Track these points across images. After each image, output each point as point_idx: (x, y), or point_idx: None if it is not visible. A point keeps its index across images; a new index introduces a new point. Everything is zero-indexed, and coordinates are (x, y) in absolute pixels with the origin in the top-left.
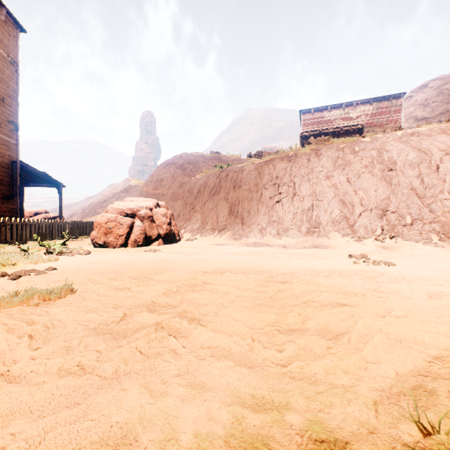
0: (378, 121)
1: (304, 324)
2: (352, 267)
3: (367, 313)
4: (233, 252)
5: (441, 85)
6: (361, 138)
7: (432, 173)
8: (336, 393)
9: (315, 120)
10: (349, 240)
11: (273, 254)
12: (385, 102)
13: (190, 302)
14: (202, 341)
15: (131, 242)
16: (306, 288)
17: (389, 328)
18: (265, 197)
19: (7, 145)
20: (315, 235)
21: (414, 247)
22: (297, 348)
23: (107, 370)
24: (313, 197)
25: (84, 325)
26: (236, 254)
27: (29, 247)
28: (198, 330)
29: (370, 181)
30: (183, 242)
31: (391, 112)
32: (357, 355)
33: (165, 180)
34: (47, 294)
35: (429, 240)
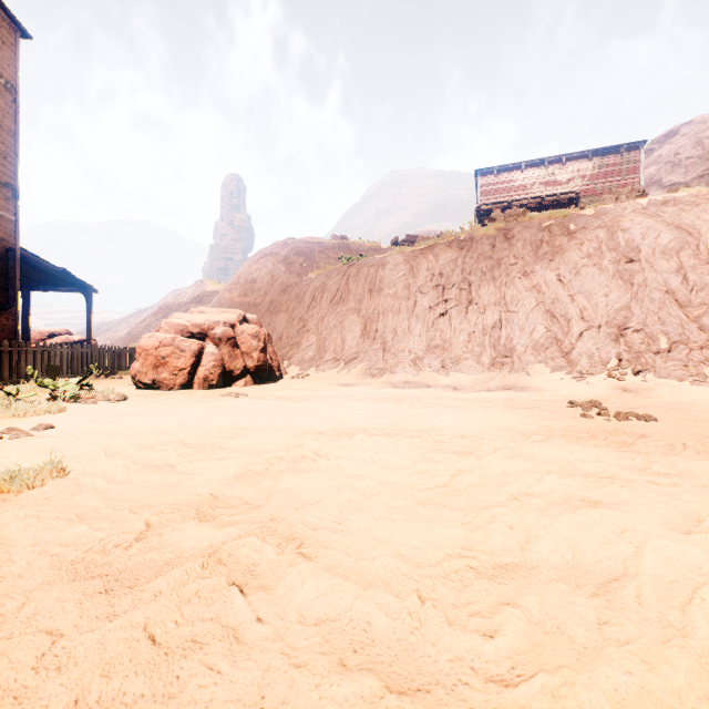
0: (602, 186)
1: (527, 551)
2: (582, 424)
3: (650, 523)
4: (370, 398)
5: (699, 131)
6: (579, 210)
7: (702, 265)
8: None
9: (500, 186)
10: (563, 377)
11: (437, 401)
12: (613, 156)
13: (286, 497)
14: (303, 601)
15: (198, 381)
16: (510, 466)
17: None
18: (421, 308)
19: None
20: (505, 369)
21: (677, 388)
22: (528, 623)
23: (53, 700)
24: (501, 307)
25: (52, 554)
26: (375, 401)
27: (25, 389)
28: (296, 570)
29: (596, 279)
30: (287, 380)
31: (622, 173)
32: (683, 651)
33: (259, 281)
34: (5, 481)
35: (702, 376)
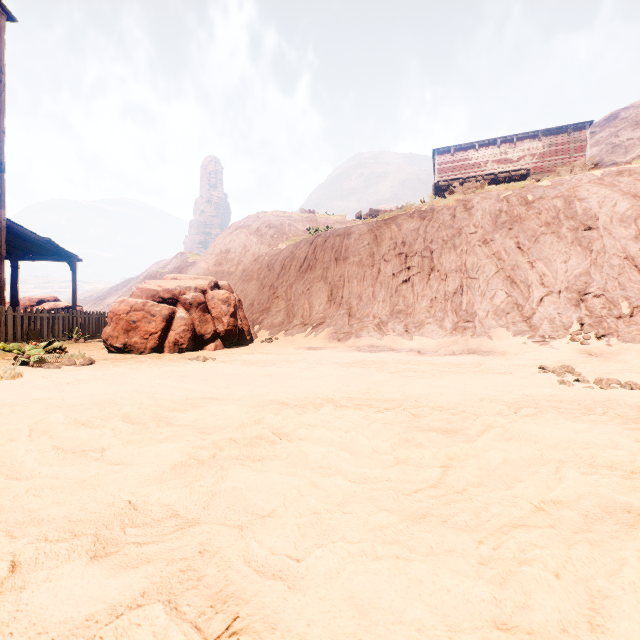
0: (551, 164)
1: (602, 632)
2: (566, 393)
3: None
4: (337, 362)
5: (638, 115)
6: (535, 182)
7: None
8: None
9: (456, 164)
10: (526, 341)
11: (405, 366)
12: (561, 135)
13: (230, 503)
14: None
15: (168, 345)
16: (511, 452)
17: None
18: (385, 275)
19: None
20: (467, 333)
21: None
22: None
23: None
24: (462, 274)
25: None
26: (342, 366)
27: None
28: None
29: (555, 246)
30: (257, 344)
31: (570, 151)
32: None
33: (233, 251)
34: None
35: None
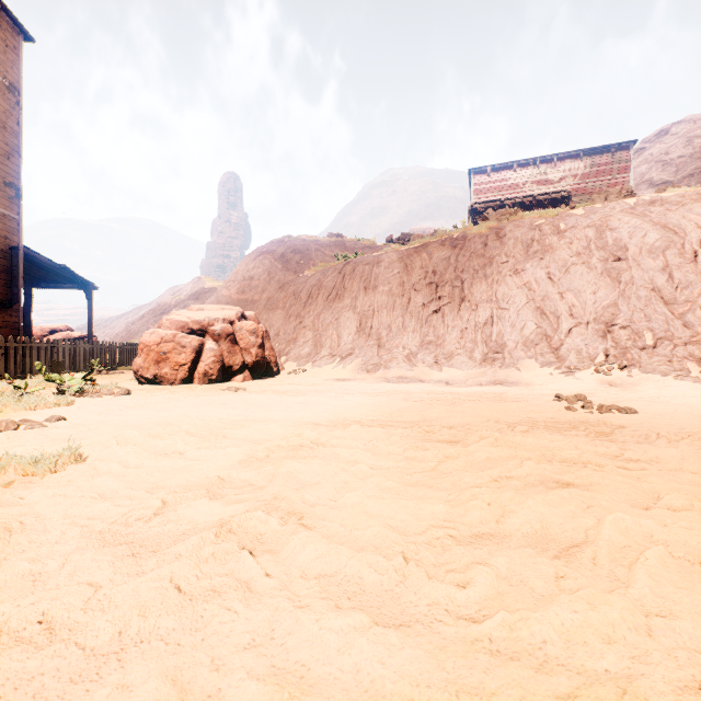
0: (593, 185)
1: (501, 523)
2: (566, 416)
3: (614, 500)
4: (365, 392)
5: (690, 131)
6: (569, 209)
7: (687, 264)
8: (601, 700)
9: (493, 185)
10: (552, 372)
11: (430, 395)
12: (604, 155)
13: (287, 479)
14: (304, 561)
15: (198, 376)
16: (493, 453)
17: (668, 533)
18: (415, 305)
19: (3, 222)
20: (496, 364)
21: (661, 383)
22: (496, 578)
23: (102, 632)
24: (492, 304)
25: (82, 525)
26: (369, 395)
27: (31, 384)
28: (298, 537)
29: (585, 277)
30: (284, 375)
31: (613, 172)
32: (623, 596)
33: (256, 278)
34: (30, 465)
35: (685, 371)
